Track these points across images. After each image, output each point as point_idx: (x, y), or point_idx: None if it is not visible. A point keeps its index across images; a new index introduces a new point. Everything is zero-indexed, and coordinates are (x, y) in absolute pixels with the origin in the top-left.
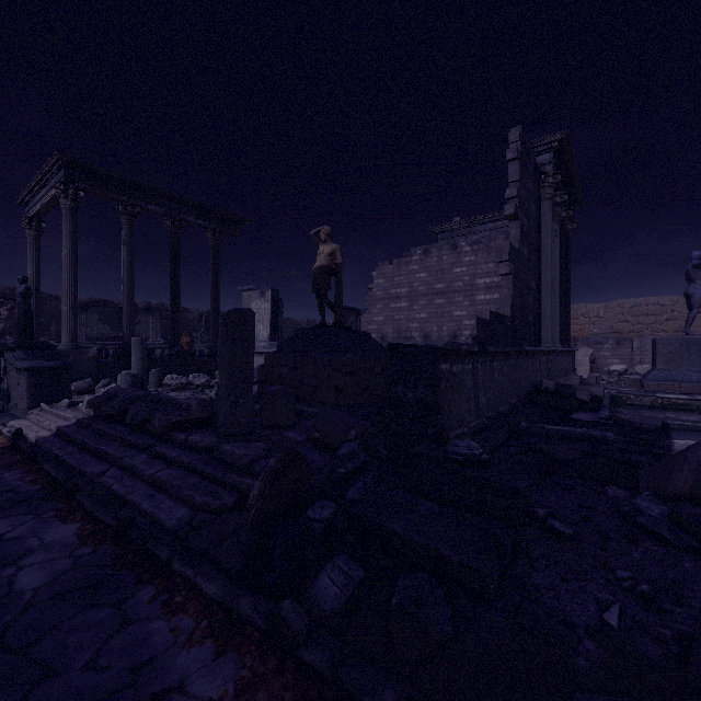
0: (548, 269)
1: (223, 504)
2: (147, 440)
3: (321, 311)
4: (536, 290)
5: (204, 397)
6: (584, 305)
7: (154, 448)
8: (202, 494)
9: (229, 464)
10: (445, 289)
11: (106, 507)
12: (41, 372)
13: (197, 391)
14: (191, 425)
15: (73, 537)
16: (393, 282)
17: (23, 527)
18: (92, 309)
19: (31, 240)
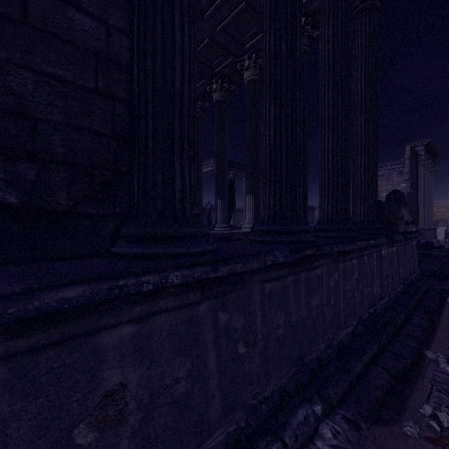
0: (422, 195)
1: None
2: None
3: None
4: (416, 204)
5: None
6: (444, 200)
7: None
8: None
9: None
10: None
11: None
12: None
13: None
14: None
15: None
16: None
17: None
18: None
19: None
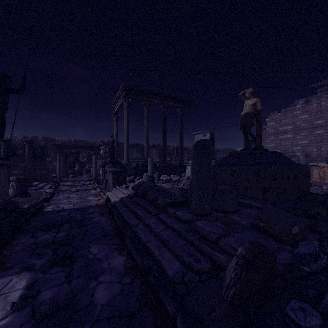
0: None
1: (202, 268)
2: (155, 210)
3: (246, 140)
4: None
5: (178, 187)
6: None
7: (159, 215)
8: (187, 255)
9: (201, 235)
10: (323, 124)
11: (137, 251)
12: (116, 173)
13: (174, 183)
14: (176, 204)
15: (122, 266)
16: (281, 123)
17: (103, 252)
18: (134, 147)
19: (115, 121)
